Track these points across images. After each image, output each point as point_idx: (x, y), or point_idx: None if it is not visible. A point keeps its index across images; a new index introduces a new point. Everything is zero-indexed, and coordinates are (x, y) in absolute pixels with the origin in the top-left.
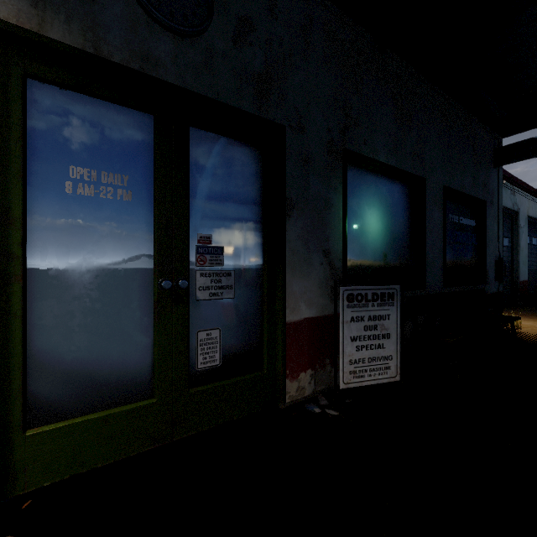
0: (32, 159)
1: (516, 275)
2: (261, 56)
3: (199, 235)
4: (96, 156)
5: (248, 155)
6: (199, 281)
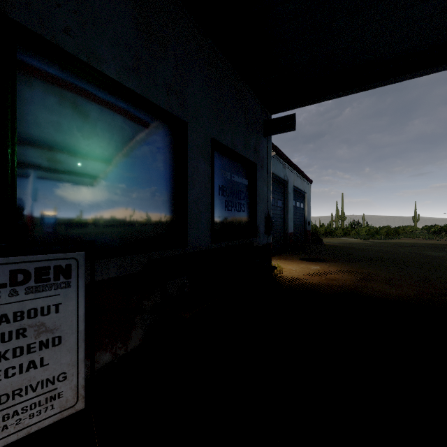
0: None
1: (286, 228)
2: None
3: None
4: None
5: None
6: None
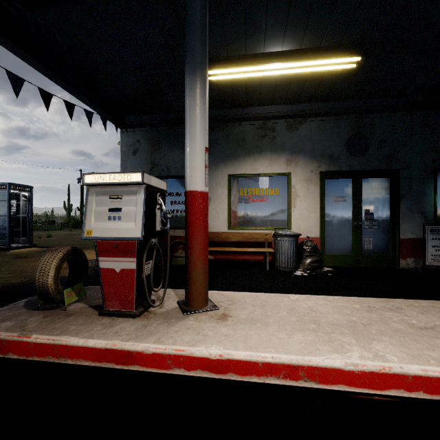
0: (326, 196)
1: None
2: (388, 149)
3: (365, 209)
4: (338, 193)
5: (383, 182)
6: (365, 223)
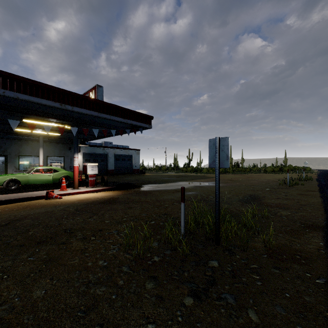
0: None
1: (108, 168)
2: (4, 149)
3: None
4: None
5: (2, 158)
6: None
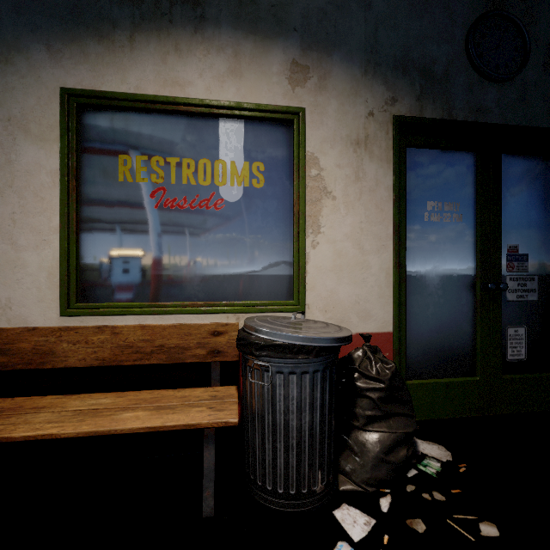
0: (407, 201)
1: None
2: None
3: (508, 245)
4: (440, 192)
5: (549, 168)
6: (508, 284)
